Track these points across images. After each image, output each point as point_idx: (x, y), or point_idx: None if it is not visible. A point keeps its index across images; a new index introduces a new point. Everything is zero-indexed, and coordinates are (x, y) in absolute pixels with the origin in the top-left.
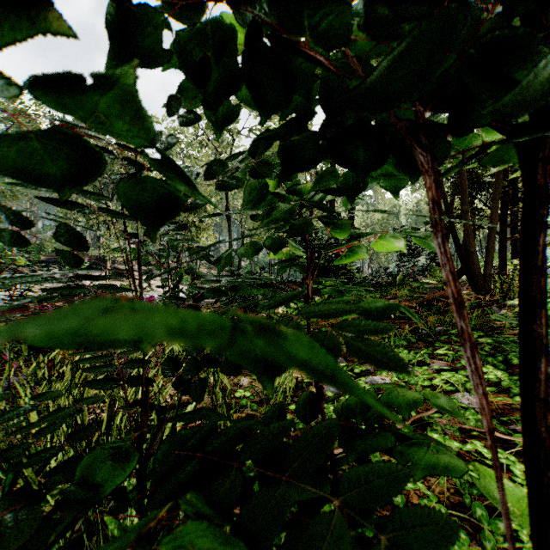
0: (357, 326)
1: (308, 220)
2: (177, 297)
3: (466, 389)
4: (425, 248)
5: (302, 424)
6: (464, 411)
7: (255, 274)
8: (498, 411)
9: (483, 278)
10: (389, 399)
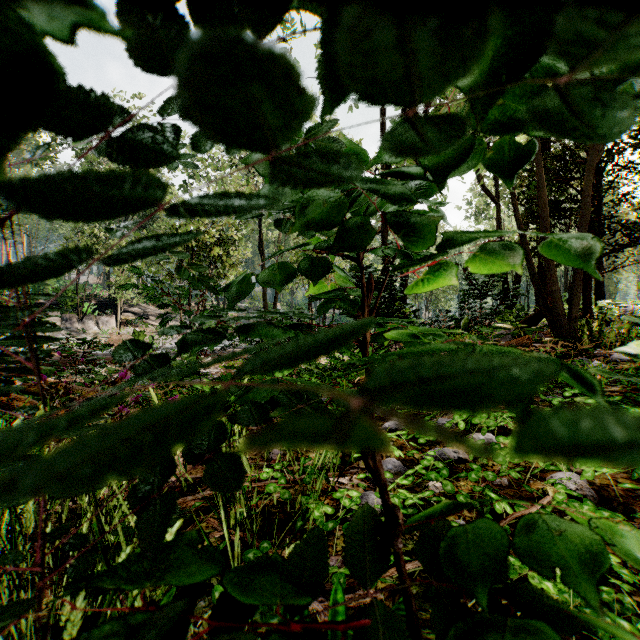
0: (606, 441)
1: (364, 218)
2: (138, 343)
3: (569, 468)
4: (561, 261)
5: None
6: (579, 504)
7: (293, 319)
8: (617, 499)
9: (568, 321)
10: (534, 544)
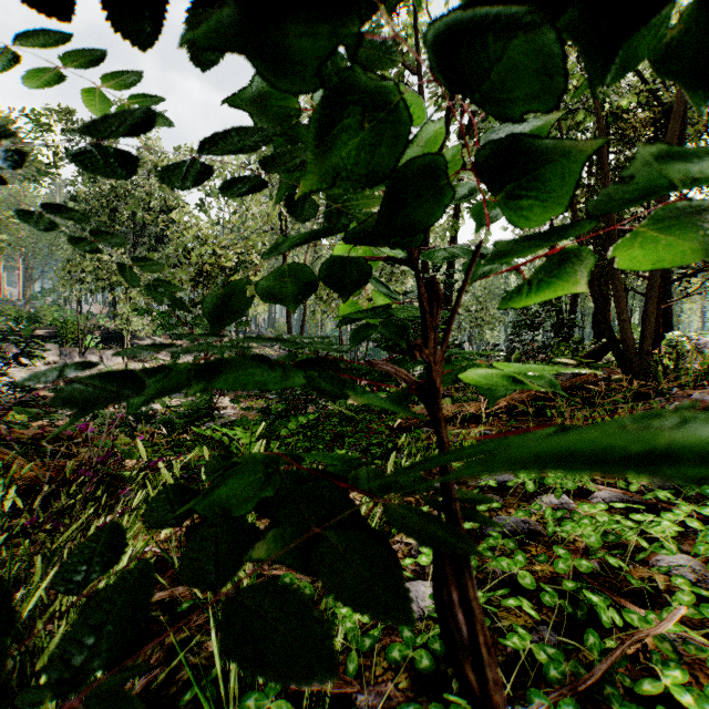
0: None
1: (437, 164)
2: None
3: (680, 548)
4: None
5: (397, 649)
6: None
7: (322, 353)
8: None
9: (639, 356)
10: None
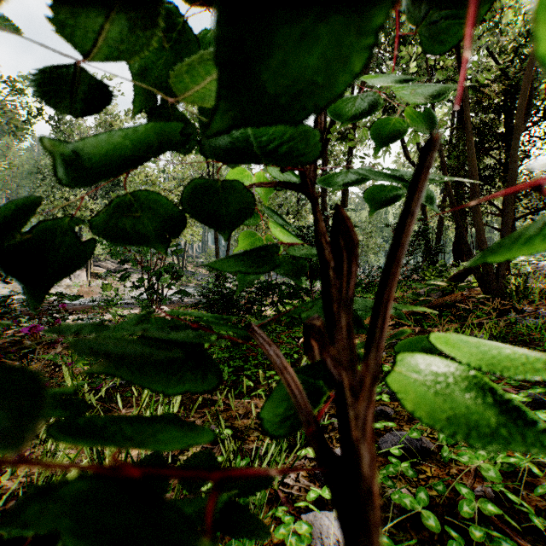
0: None
1: None
2: None
3: None
4: None
5: None
6: None
7: None
8: None
9: (496, 278)
10: None
